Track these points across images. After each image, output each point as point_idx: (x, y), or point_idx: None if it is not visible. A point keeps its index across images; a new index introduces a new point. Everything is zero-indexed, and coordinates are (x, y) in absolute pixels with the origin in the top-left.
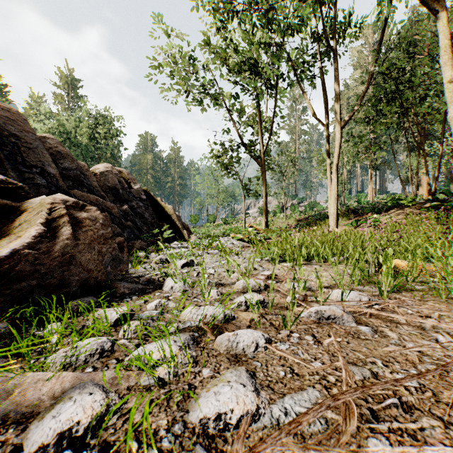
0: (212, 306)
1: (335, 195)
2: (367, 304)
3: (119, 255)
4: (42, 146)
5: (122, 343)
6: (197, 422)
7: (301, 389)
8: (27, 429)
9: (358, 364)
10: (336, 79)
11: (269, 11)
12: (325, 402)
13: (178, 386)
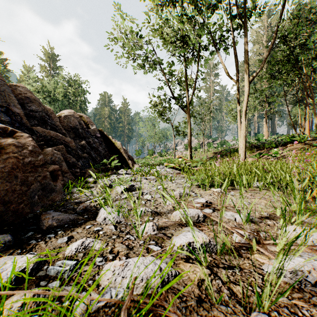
0: (145, 260)
1: (243, 133)
2: None
3: (50, 184)
4: (10, 90)
5: None
6: None
7: None
8: None
9: None
10: (245, 45)
11: None
12: None
13: None
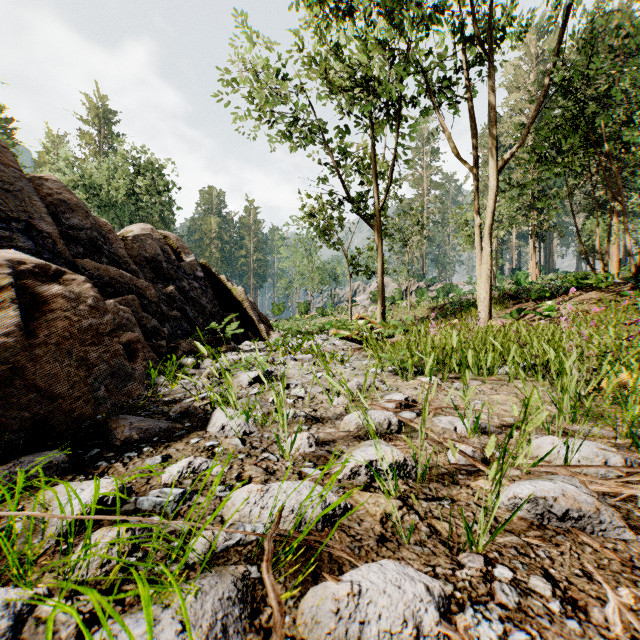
0: (297, 484)
1: (487, 271)
2: (634, 477)
3: (125, 366)
4: (32, 188)
5: (46, 615)
6: None
7: None
8: None
9: None
10: (490, 97)
11: None
12: None
13: None
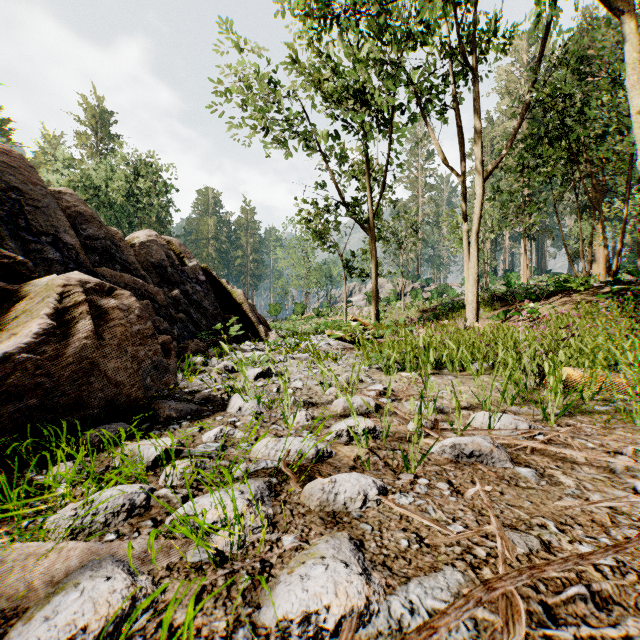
0: (299, 438)
1: (474, 275)
2: (527, 434)
3: (163, 362)
4: (56, 204)
5: (162, 495)
6: (273, 626)
7: (435, 569)
8: (6, 638)
9: (519, 529)
10: (476, 110)
11: (380, 14)
12: (474, 593)
13: (244, 563)
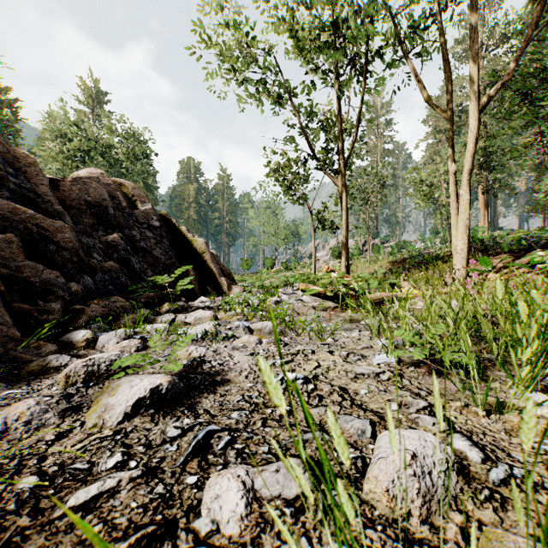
0: None
1: (465, 220)
2: None
3: None
4: None
5: None
6: None
7: None
8: None
9: None
10: (471, 28)
11: None
12: None
13: None
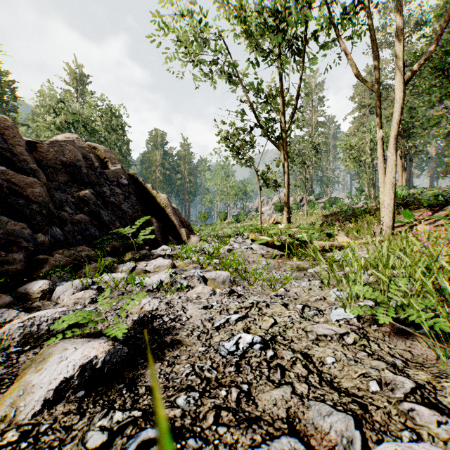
0: None
1: (391, 179)
2: None
3: None
4: None
5: None
6: None
7: None
8: None
9: None
10: (398, 12)
11: None
12: None
13: None
